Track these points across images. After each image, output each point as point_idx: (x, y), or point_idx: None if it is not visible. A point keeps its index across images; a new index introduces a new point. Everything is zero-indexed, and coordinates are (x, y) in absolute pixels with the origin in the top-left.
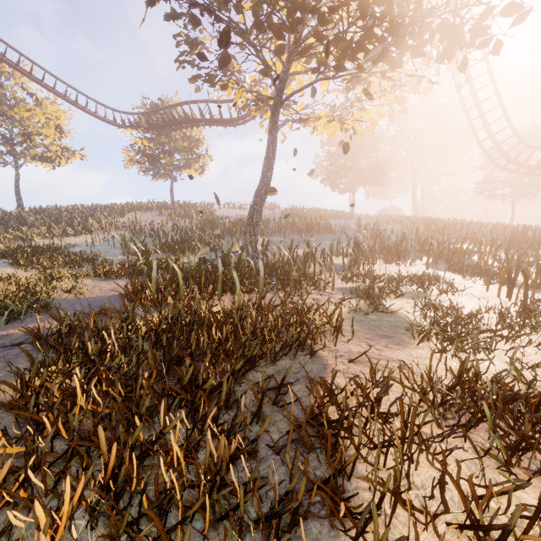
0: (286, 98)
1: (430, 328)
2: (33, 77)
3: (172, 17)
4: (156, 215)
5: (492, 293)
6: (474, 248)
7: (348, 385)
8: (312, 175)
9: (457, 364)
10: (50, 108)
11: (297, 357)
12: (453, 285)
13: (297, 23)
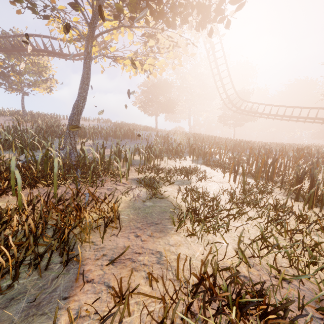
0: (97, 35)
1: (188, 211)
2: None
3: None
4: (7, 119)
5: (226, 179)
6: (217, 151)
7: None
8: (133, 103)
9: (203, 248)
10: None
11: (53, 266)
12: (205, 174)
13: None
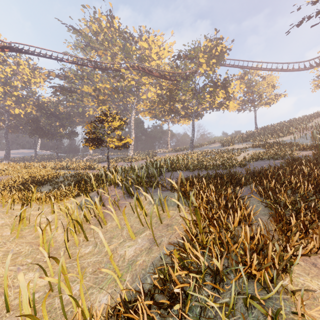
0: None
1: None
2: (262, 69)
3: None
4: None
5: None
6: None
7: None
8: None
9: None
10: (269, 79)
11: None
12: None
13: None
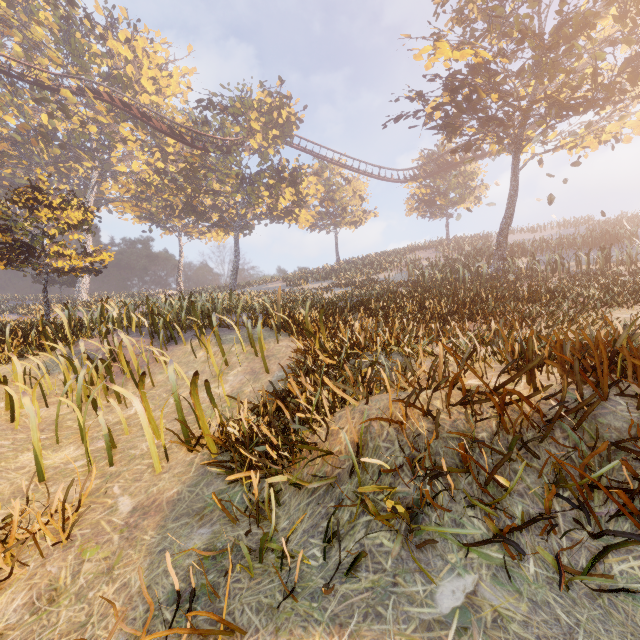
0: (524, 146)
1: None
2: (346, 166)
3: (437, 133)
4: (432, 252)
5: None
6: None
7: (483, 290)
8: None
9: None
10: (355, 184)
11: None
12: None
13: (511, 117)
